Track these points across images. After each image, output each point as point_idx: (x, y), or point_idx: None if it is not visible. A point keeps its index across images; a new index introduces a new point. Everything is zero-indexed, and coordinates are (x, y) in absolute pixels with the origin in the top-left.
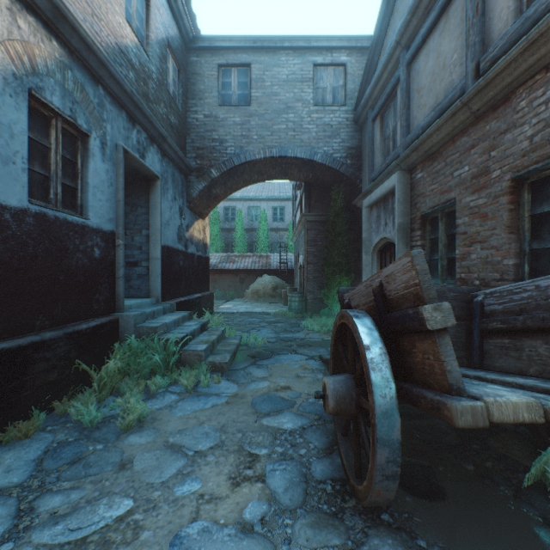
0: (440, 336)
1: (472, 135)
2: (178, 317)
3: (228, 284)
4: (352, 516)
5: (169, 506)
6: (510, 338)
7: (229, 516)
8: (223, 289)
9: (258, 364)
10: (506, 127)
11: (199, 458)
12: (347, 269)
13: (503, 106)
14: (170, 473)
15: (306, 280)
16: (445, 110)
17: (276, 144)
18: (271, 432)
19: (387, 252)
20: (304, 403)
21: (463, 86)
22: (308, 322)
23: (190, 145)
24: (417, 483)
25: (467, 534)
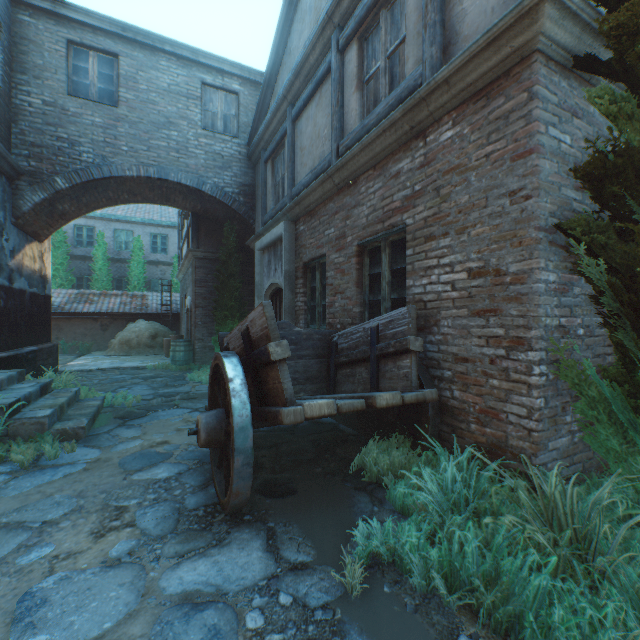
0: (281, 365)
1: (336, 203)
2: (1, 378)
3: (82, 332)
4: (220, 525)
5: (12, 577)
6: (350, 368)
7: (93, 561)
8: (74, 339)
9: (128, 425)
10: (355, 204)
11: (50, 527)
12: (241, 314)
13: (353, 186)
14: (9, 550)
15: (194, 326)
16: (319, 175)
17: (154, 163)
18: (144, 485)
19: (278, 297)
20: (184, 452)
21: (330, 160)
22: (195, 374)
23: (18, 137)
24: (277, 489)
25: (305, 509)
